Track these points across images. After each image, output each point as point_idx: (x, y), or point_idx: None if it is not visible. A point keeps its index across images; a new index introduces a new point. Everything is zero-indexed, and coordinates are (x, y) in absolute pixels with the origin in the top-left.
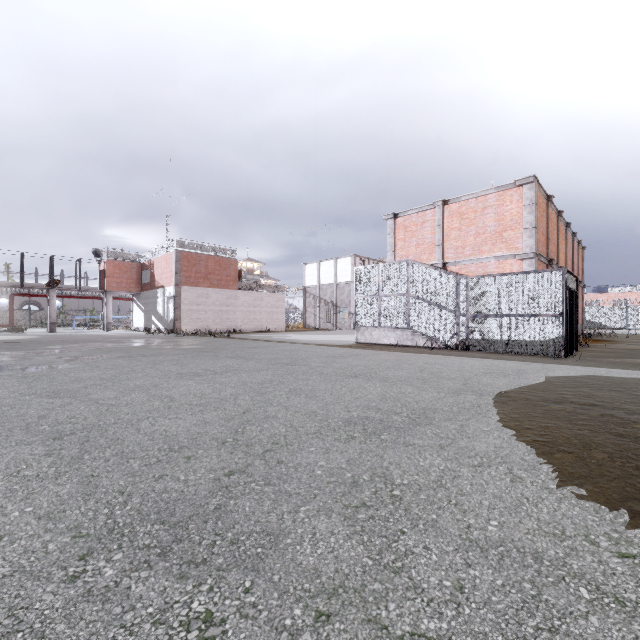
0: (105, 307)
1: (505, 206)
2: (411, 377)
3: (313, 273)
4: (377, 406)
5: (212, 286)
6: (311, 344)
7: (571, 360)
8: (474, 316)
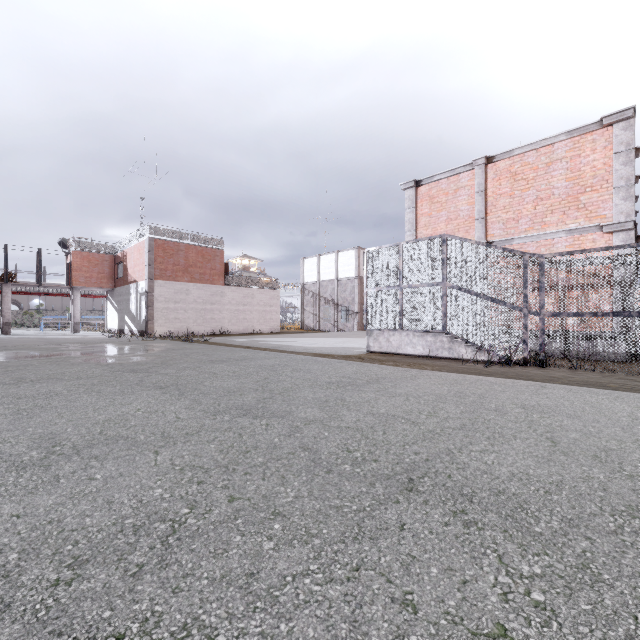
0: (72, 305)
1: (583, 157)
2: (576, 491)
3: (312, 268)
4: None
5: (193, 281)
6: (306, 354)
7: None
8: (554, 315)
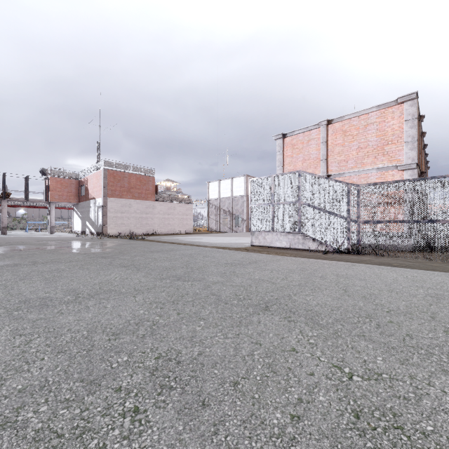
0: (49, 214)
1: (387, 122)
2: (346, 309)
3: (215, 189)
4: None
5: (134, 198)
6: (211, 247)
7: None
8: (366, 222)
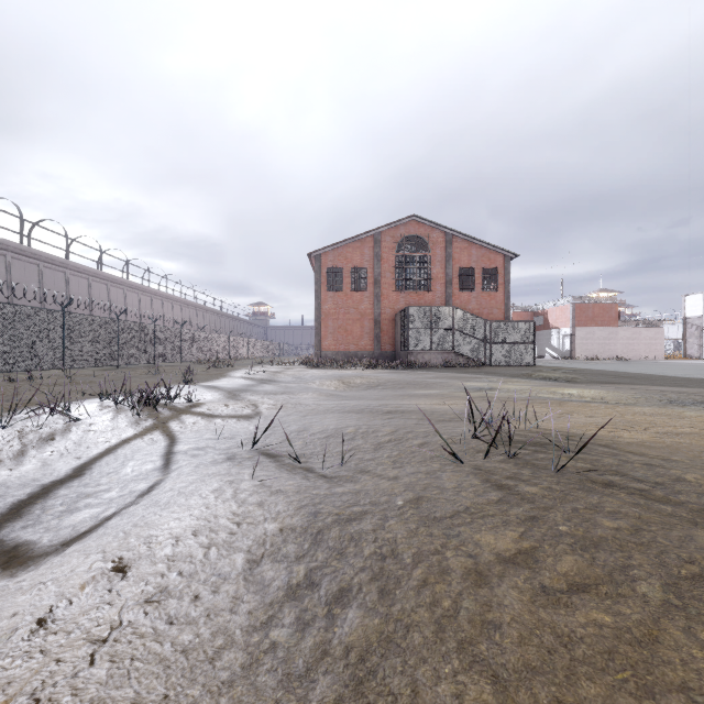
0: None
1: None
2: None
3: (696, 304)
4: None
5: (597, 326)
6: None
7: None
8: None
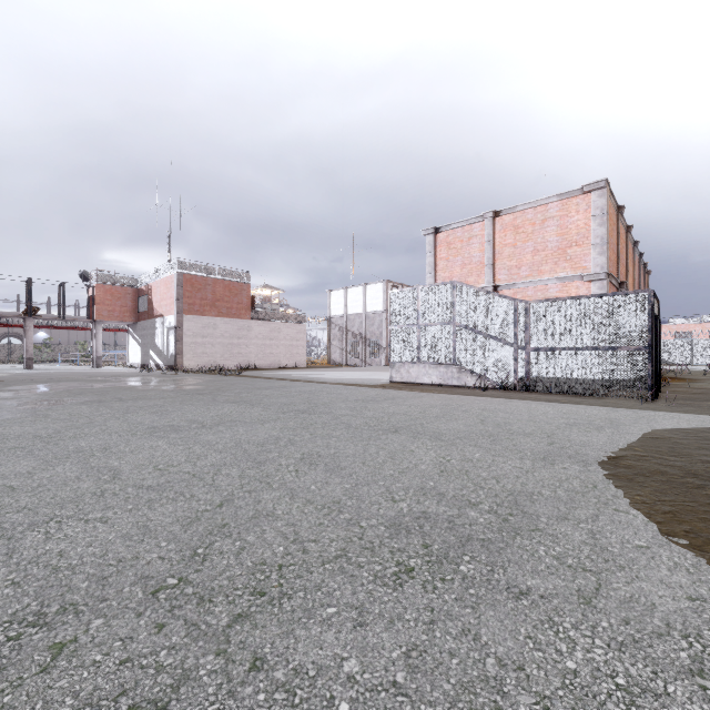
0: (94, 339)
1: (570, 217)
2: (472, 432)
3: (339, 301)
4: (437, 488)
5: (220, 315)
6: (336, 383)
7: (662, 404)
8: (536, 349)
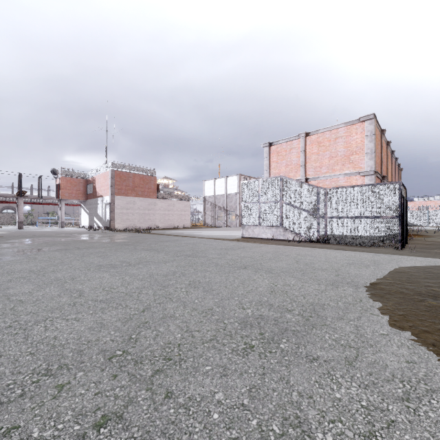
0: (60, 211)
1: (352, 136)
2: (291, 268)
3: (210, 187)
4: (268, 301)
5: (138, 196)
6: (209, 238)
7: (407, 251)
8: (331, 217)
